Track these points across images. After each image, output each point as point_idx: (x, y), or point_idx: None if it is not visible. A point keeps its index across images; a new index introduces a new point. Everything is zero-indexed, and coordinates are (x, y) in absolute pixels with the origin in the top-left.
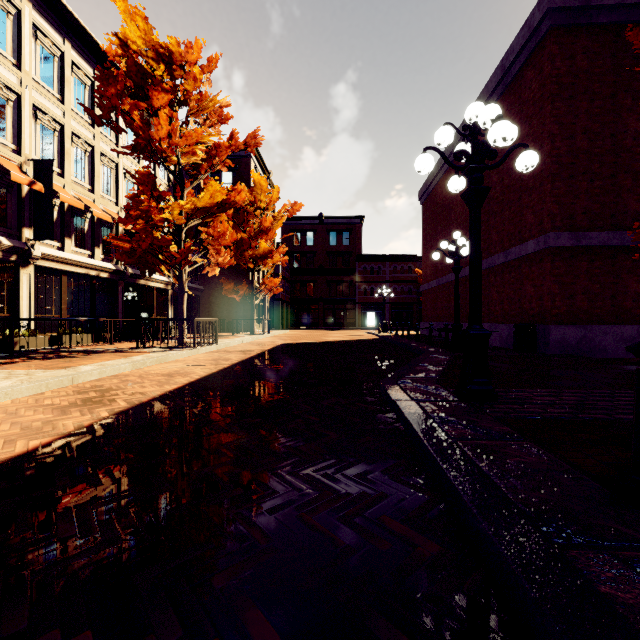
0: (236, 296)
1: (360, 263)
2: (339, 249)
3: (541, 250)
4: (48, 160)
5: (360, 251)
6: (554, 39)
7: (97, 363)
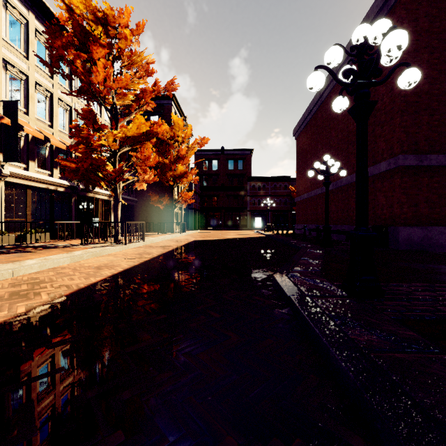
0: (160, 205)
1: (250, 182)
2: (235, 172)
3: (391, 169)
4: (14, 101)
5: (250, 174)
6: (402, 6)
7: (42, 257)
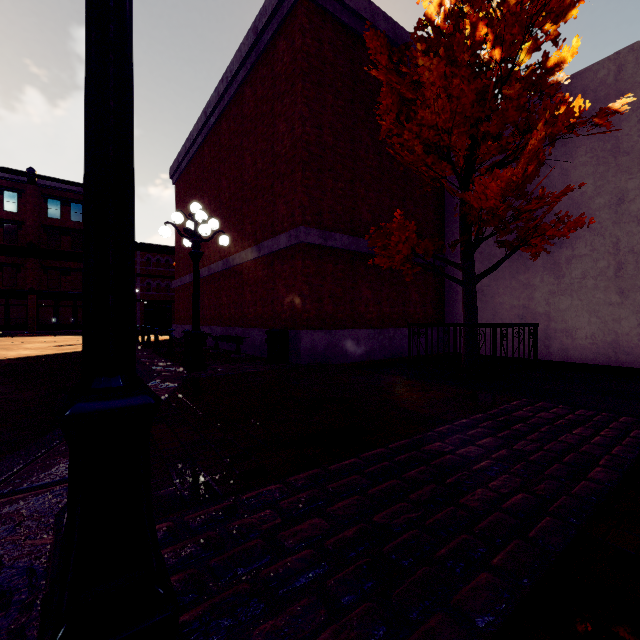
0: None
1: None
2: (65, 225)
3: (293, 246)
4: None
5: None
6: (305, 10)
7: None
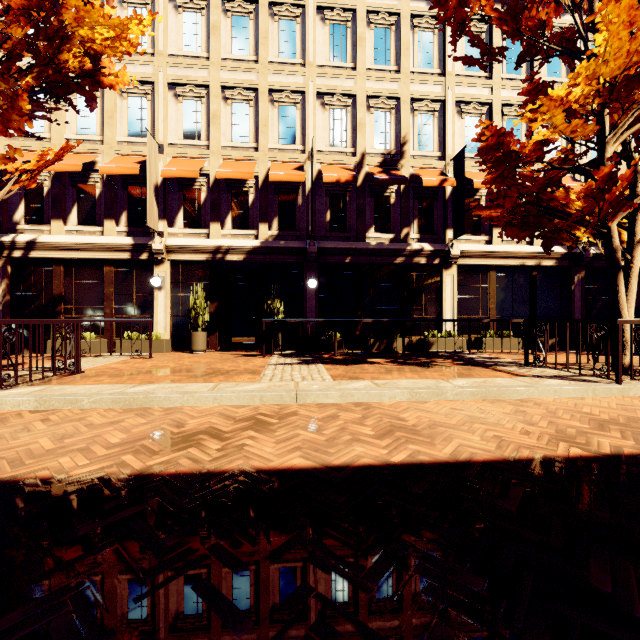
0: None
1: None
2: None
3: None
4: (461, 150)
5: None
6: None
7: (391, 380)
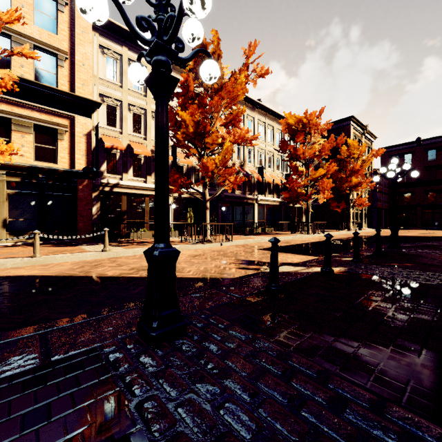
0: (338, 209)
1: None
2: (438, 163)
3: None
4: (262, 166)
5: None
6: None
7: (282, 236)
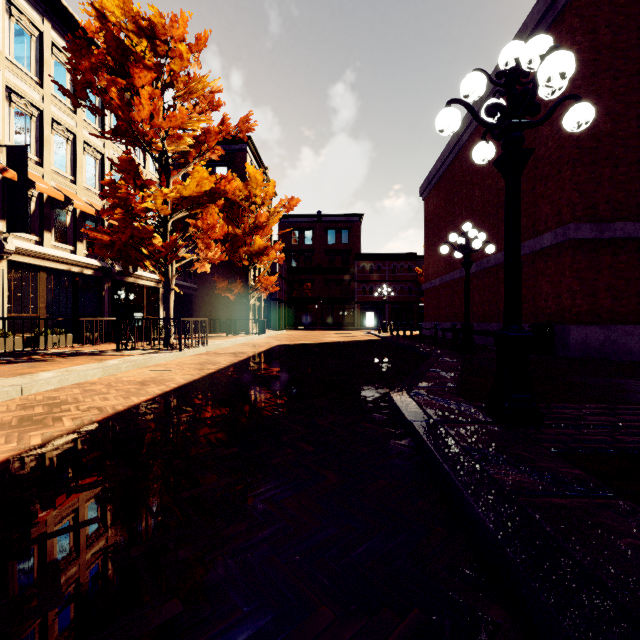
0: (230, 295)
1: (359, 262)
2: (338, 248)
3: (559, 243)
4: (22, 146)
5: (359, 250)
6: (574, 11)
7: (63, 368)
